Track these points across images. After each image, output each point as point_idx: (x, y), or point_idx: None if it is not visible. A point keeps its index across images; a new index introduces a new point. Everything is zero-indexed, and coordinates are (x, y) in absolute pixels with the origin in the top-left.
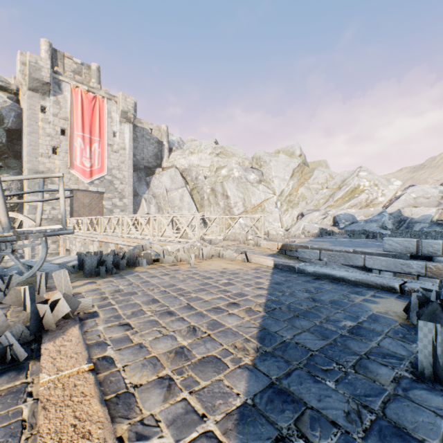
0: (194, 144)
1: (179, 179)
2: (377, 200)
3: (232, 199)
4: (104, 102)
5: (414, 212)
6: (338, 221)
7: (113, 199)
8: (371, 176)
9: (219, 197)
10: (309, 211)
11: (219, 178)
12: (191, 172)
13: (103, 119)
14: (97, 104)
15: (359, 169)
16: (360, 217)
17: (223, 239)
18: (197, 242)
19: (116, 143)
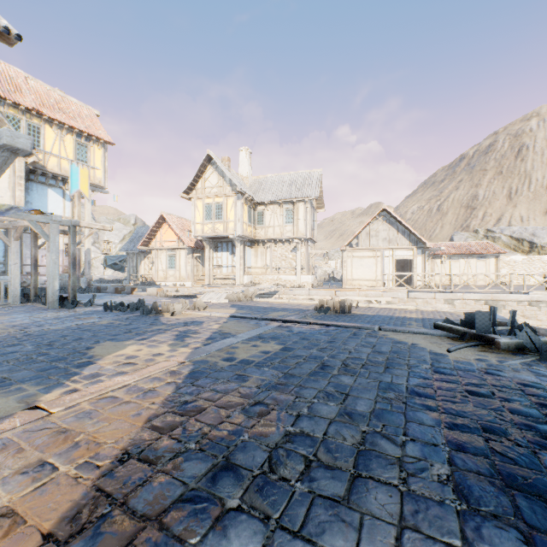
0: None
1: None
2: None
3: None
4: None
5: None
6: None
7: None
8: None
9: None
10: None
11: None
12: None
13: None
14: None
15: None
16: None
17: None
18: None
19: None
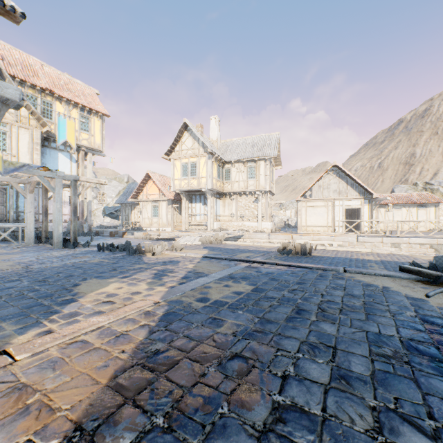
0: None
1: None
2: None
3: None
4: None
5: None
6: None
7: None
8: None
9: None
10: None
11: None
12: None
13: None
14: None
15: None
16: None
17: None
18: None
19: None
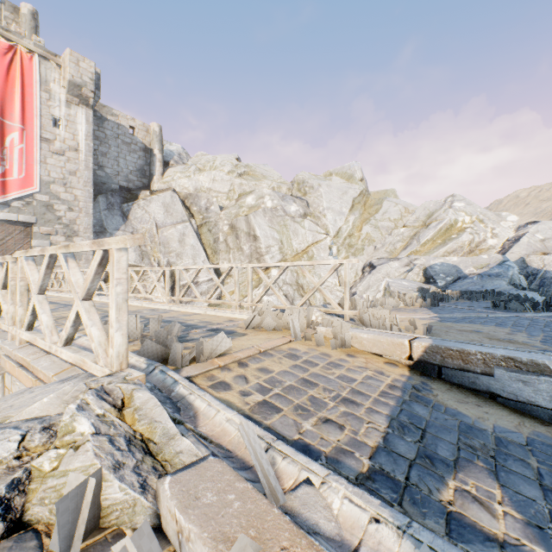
0: (205, 158)
1: (179, 209)
2: (486, 243)
3: (262, 240)
4: (34, 60)
5: (549, 261)
6: (433, 275)
7: (54, 236)
8: (471, 208)
9: (243, 238)
10: (381, 260)
11: (243, 210)
12: (199, 199)
13: (31, 91)
14: (17, 61)
15: (452, 199)
16: (469, 268)
17: (248, 325)
18: (76, 408)
19: (59, 138)
